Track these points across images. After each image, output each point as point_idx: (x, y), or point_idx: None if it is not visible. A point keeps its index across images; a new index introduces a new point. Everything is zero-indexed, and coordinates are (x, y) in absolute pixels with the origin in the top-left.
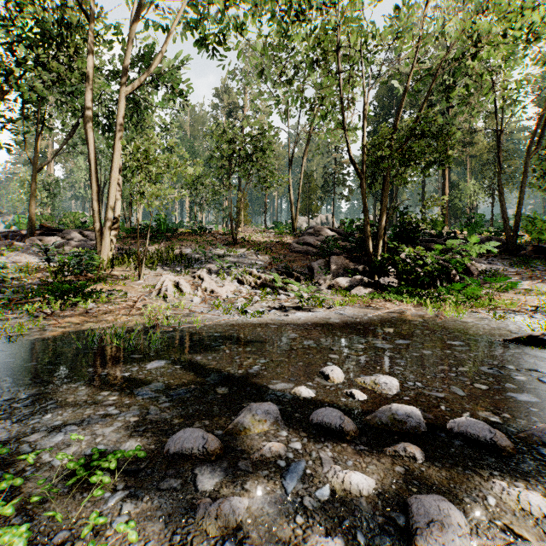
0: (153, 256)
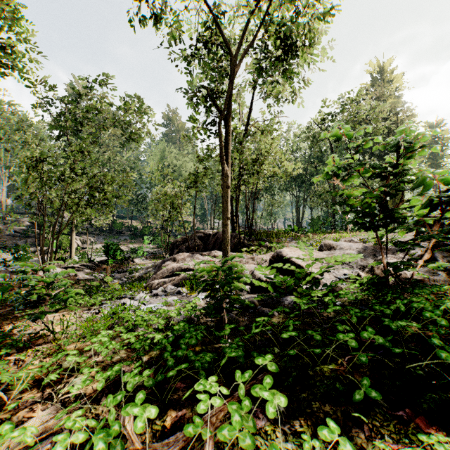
0: None
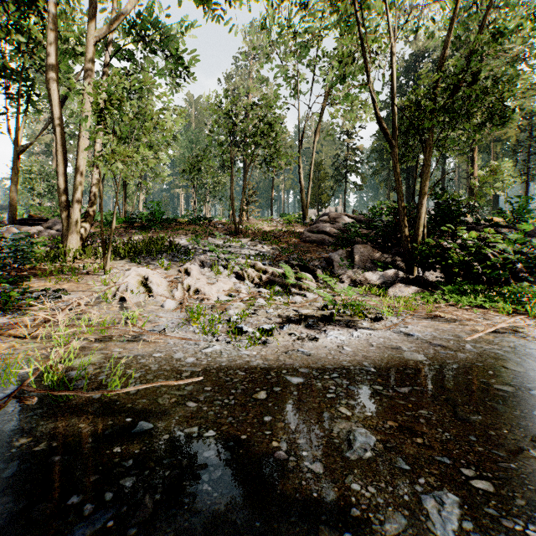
0: (136, 245)
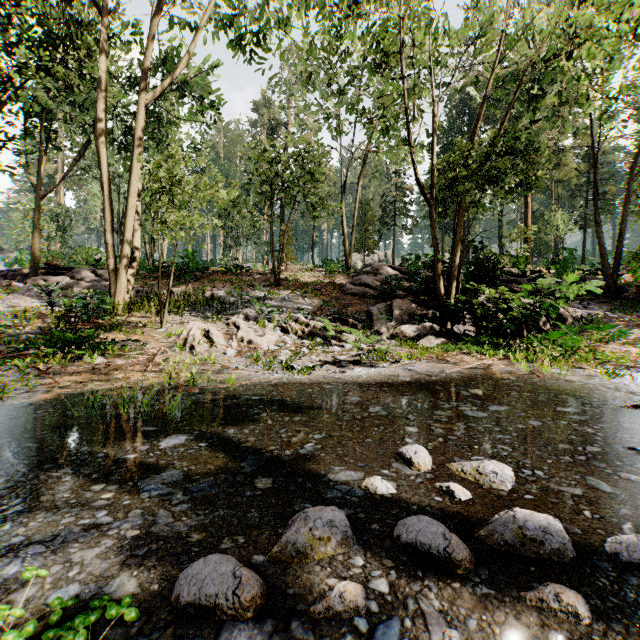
0: (178, 299)
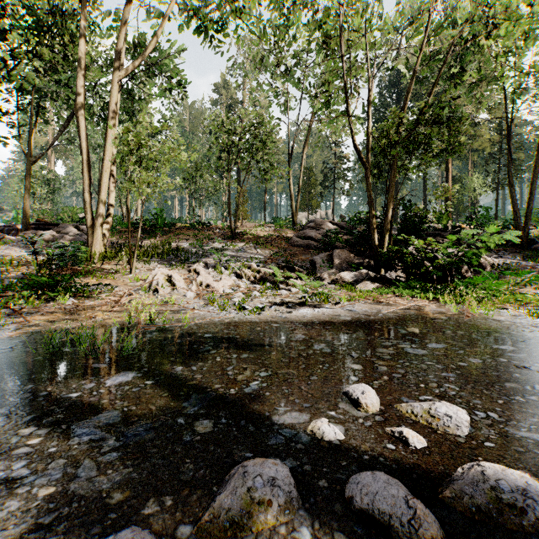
0: (148, 249)
